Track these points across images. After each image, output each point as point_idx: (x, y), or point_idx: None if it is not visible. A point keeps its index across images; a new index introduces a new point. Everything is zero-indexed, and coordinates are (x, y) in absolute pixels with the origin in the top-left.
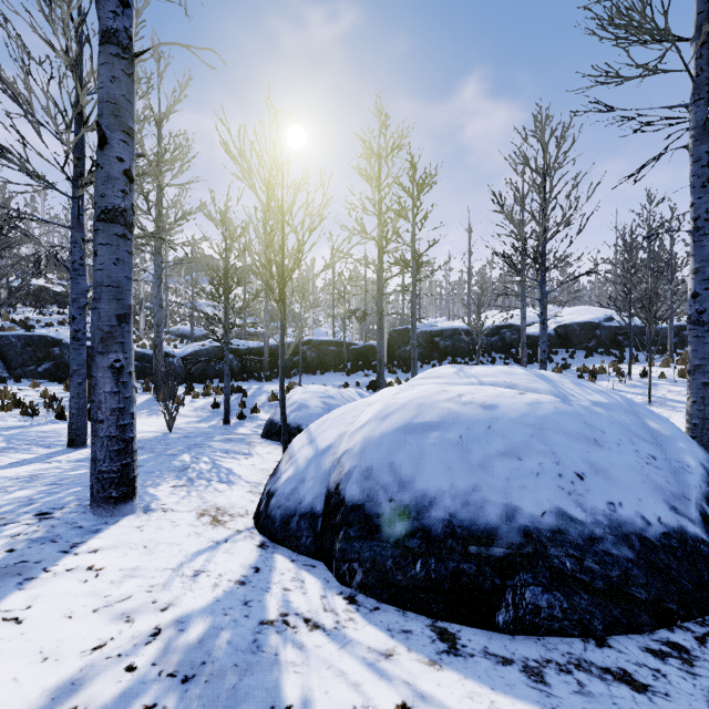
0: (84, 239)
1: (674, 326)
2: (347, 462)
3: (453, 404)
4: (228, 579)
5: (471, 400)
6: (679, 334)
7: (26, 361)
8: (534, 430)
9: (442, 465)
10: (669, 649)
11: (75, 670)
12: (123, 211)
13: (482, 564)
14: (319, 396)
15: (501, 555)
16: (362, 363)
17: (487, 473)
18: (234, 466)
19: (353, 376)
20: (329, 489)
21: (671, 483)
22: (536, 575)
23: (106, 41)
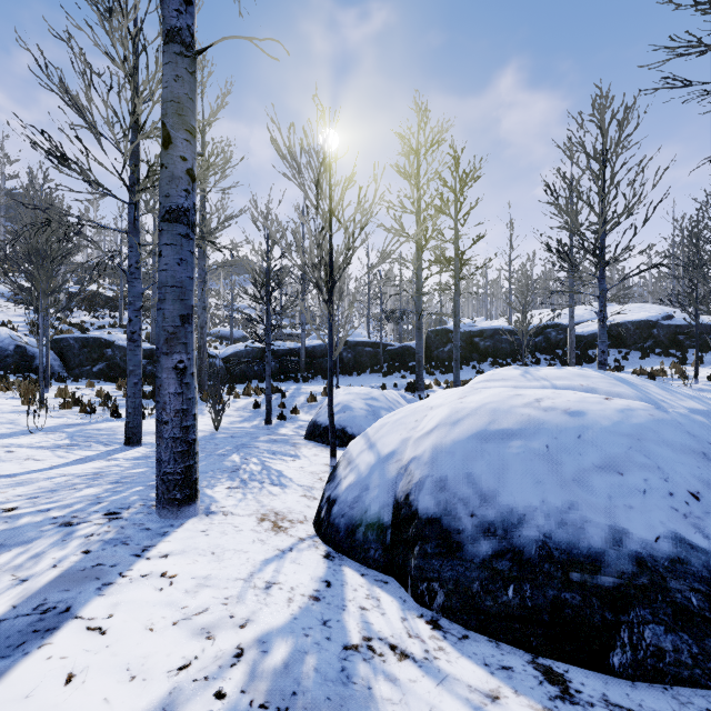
0: (140, 244)
1: None
2: (416, 471)
3: (533, 410)
4: (301, 594)
5: (552, 406)
6: None
7: (82, 362)
8: (632, 441)
9: (529, 478)
10: None
11: (164, 693)
12: (186, 210)
13: (588, 594)
14: (362, 397)
15: (610, 585)
16: (399, 365)
17: (584, 489)
18: (283, 468)
19: (390, 377)
20: (397, 498)
21: None
22: (656, 611)
23: (170, 40)
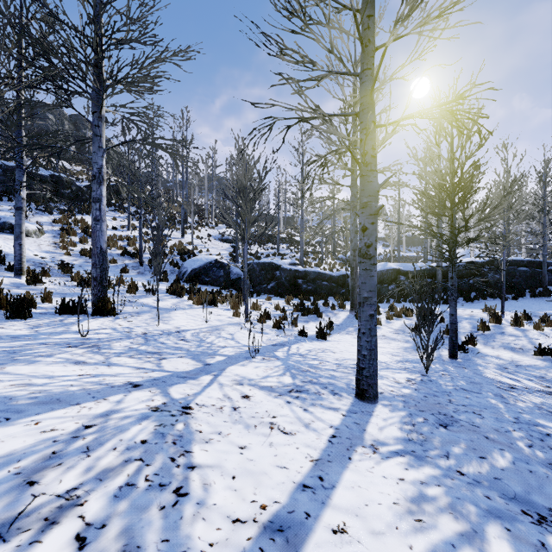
0: (374, 123)
1: None
2: None
3: None
4: None
5: None
6: None
7: (261, 281)
8: None
9: None
10: None
11: None
12: None
13: None
14: None
15: None
16: None
17: None
18: None
19: None
20: None
21: None
22: None
23: None
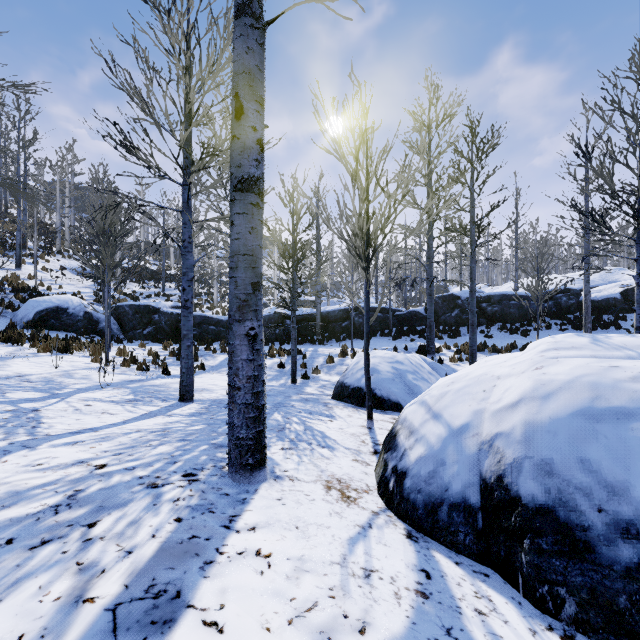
0: (192, 221)
1: None
2: (507, 449)
3: None
4: (405, 587)
5: None
6: None
7: (135, 326)
8: None
9: None
10: None
11: None
12: (256, 180)
13: None
14: (388, 361)
15: None
16: (407, 329)
17: None
18: (324, 429)
19: (400, 340)
20: (484, 478)
21: None
22: None
23: (242, 14)
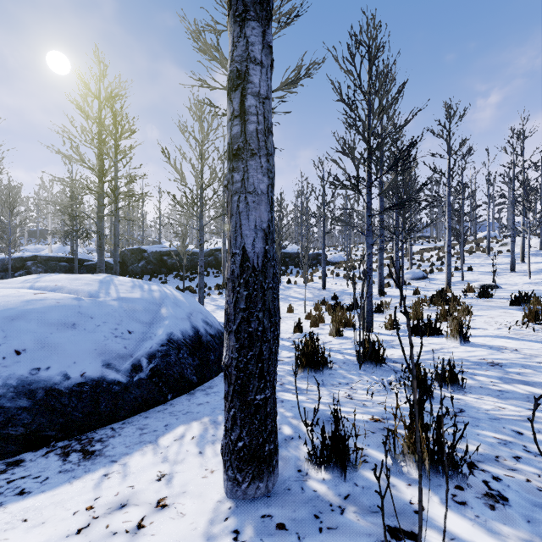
0: None
1: (315, 253)
2: None
3: None
4: None
5: None
6: (317, 258)
7: None
8: (4, 321)
9: None
10: (4, 466)
11: None
12: None
13: None
14: None
15: None
16: None
17: None
18: None
19: None
20: None
21: (129, 348)
22: None
23: None
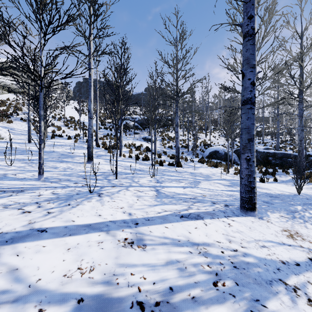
0: None
1: None
2: None
3: None
4: (277, 257)
5: None
6: None
7: None
8: None
9: None
10: None
11: (210, 242)
12: (250, 98)
13: None
14: None
15: None
16: None
17: None
18: None
19: None
20: None
21: None
22: None
23: (244, 38)
